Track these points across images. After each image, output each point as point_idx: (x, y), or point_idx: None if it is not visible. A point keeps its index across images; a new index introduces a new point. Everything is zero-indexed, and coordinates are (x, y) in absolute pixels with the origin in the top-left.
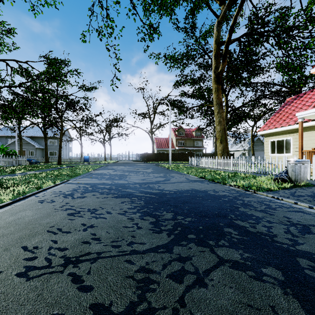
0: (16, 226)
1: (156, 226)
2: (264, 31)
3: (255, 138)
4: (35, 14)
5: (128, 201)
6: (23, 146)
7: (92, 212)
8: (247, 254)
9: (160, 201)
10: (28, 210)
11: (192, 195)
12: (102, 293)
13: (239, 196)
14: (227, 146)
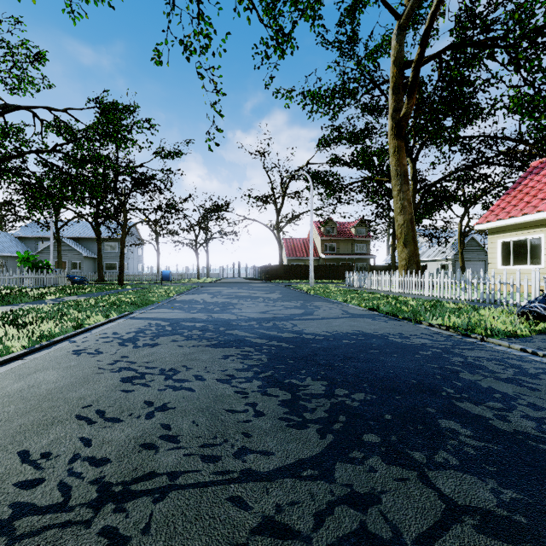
0: (20, 404)
1: (293, 410)
2: (487, 39)
3: (465, 237)
4: (74, 18)
5: (237, 354)
6: (64, 255)
7: (168, 377)
8: (509, 491)
9: (298, 354)
10: (51, 370)
11: (359, 343)
12: None
13: (453, 347)
14: (417, 253)
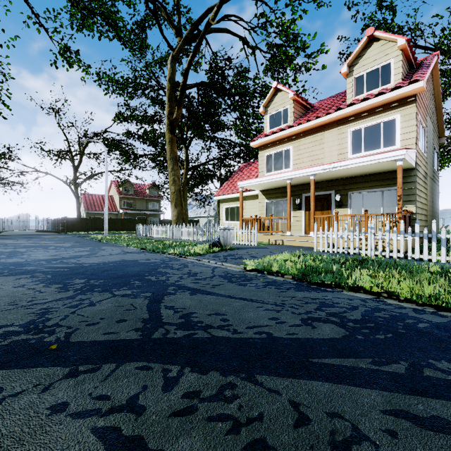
0: None
1: (63, 289)
2: (221, 88)
3: None
4: None
5: (28, 277)
6: None
7: None
8: (137, 290)
9: (75, 272)
10: None
11: (119, 264)
12: (3, 322)
13: (168, 261)
14: (183, 212)
